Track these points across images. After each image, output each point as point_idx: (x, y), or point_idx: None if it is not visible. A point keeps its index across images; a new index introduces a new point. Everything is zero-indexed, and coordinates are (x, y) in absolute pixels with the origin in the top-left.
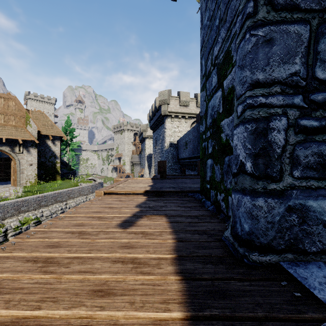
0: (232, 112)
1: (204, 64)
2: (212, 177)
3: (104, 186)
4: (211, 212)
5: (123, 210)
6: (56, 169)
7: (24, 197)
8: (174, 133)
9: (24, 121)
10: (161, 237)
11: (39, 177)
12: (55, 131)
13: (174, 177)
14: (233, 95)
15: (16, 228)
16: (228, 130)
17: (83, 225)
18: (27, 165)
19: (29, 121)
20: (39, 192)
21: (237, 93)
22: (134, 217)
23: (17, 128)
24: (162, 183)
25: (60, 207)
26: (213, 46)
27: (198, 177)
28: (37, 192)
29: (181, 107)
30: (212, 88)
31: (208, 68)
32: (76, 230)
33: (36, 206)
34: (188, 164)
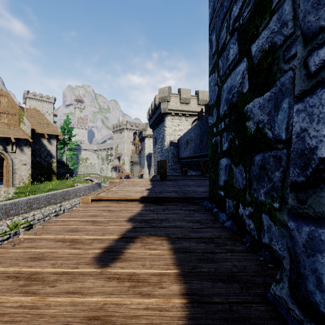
0: (271, 85)
1: (214, 39)
2: (228, 182)
3: (103, 186)
4: (229, 230)
5: (109, 227)
6: (52, 169)
7: (13, 200)
8: (174, 131)
9: (17, 119)
10: (161, 290)
11: (34, 177)
12: (51, 129)
13: (175, 177)
14: (273, 58)
15: (4, 234)
16: (261, 114)
17: (43, 258)
18: (20, 164)
19: (22, 119)
20: (32, 194)
21: (307, 30)
22: (123, 240)
23: (10, 126)
24: (162, 185)
25: (54, 209)
26: (230, 7)
27: (201, 178)
28: (30, 193)
29: (182, 104)
30: (229, 64)
31: (222, 40)
32: (25, 270)
33: (27, 208)
34: (189, 163)
